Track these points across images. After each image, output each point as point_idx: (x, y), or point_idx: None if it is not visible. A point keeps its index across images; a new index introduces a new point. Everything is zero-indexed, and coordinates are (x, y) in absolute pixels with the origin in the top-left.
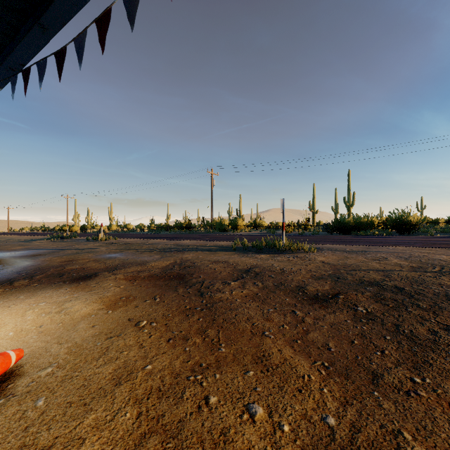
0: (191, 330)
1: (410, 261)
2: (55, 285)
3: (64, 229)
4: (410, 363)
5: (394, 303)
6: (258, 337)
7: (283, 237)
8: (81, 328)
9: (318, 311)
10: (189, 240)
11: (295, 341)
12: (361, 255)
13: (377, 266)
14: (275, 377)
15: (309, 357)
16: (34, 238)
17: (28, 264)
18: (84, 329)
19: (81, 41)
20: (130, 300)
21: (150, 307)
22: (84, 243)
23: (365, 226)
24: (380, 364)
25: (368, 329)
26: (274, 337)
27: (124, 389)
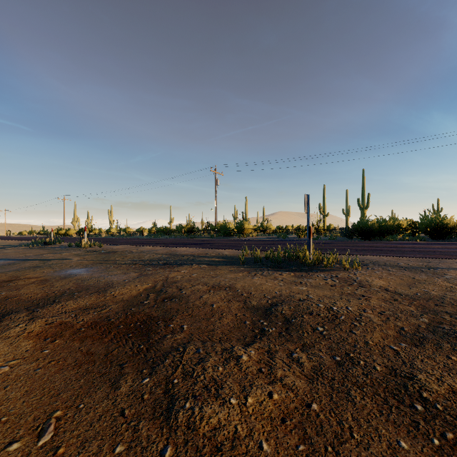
0: None
1: None
2: None
3: (60, 233)
4: None
5: None
6: None
7: (309, 246)
8: None
9: None
10: (187, 247)
11: None
12: (434, 276)
13: None
14: None
15: None
16: (18, 243)
17: None
18: None
19: None
20: None
21: None
22: (61, 251)
23: (391, 230)
24: None
25: None
26: None
27: None
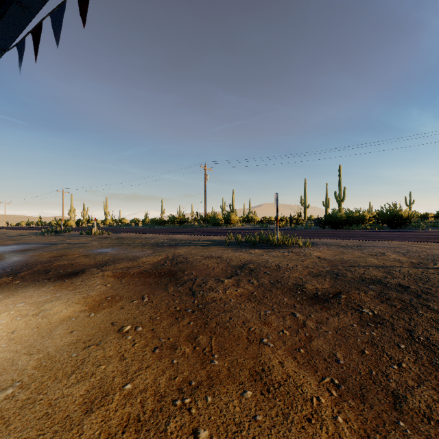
0: (180, 336)
1: (409, 256)
2: (38, 282)
3: (59, 223)
4: (434, 380)
5: (401, 304)
6: (255, 345)
7: (277, 231)
8: (57, 335)
9: (320, 313)
10: (182, 234)
11: (298, 350)
12: (357, 250)
13: (375, 261)
14: (278, 401)
15: (316, 372)
16: (29, 232)
17: (16, 260)
18: (61, 336)
19: (59, 15)
20: (116, 300)
21: (137, 309)
22: (77, 238)
23: (357, 221)
24: (400, 382)
25: (377, 335)
26: (274, 345)
27: (94, 419)
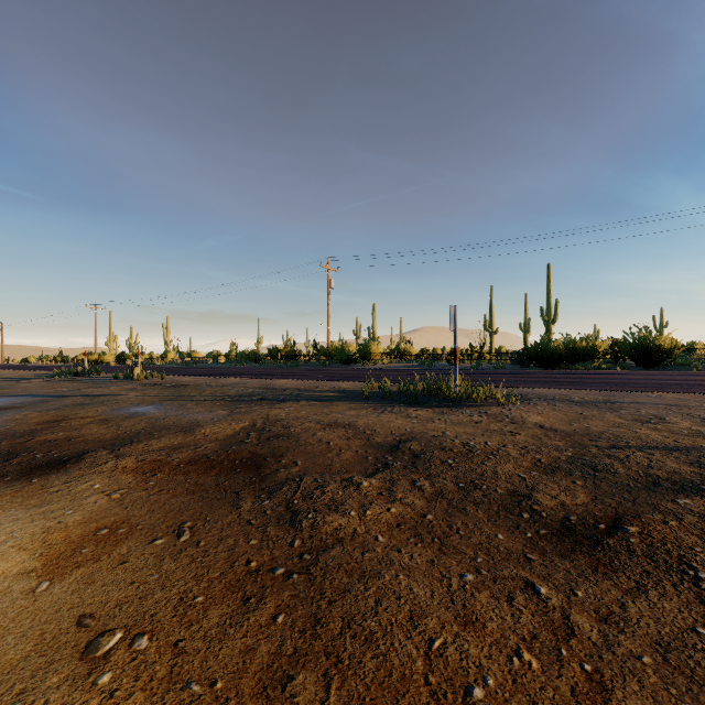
0: (245, 672)
1: None
2: None
3: (89, 359)
4: None
5: None
6: None
7: (455, 375)
8: None
9: (596, 583)
10: (288, 378)
11: None
12: (608, 411)
13: (657, 436)
14: None
15: None
16: (32, 374)
17: None
18: None
19: None
20: (116, 539)
21: (157, 566)
22: (106, 384)
23: (583, 355)
24: None
25: None
26: None
27: None
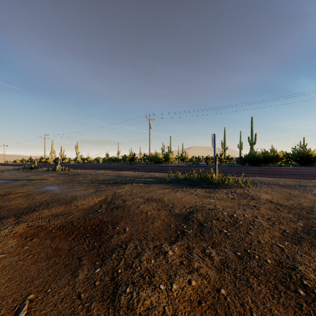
0: None
1: None
2: None
3: (42, 161)
4: None
5: None
6: None
7: (215, 170)
8: None
9: None
10: (129, 171)
11: None
12: (304, 191)
13: None
14: None
15: None
16: (12, 168)
17: None
18: None
19: None
20: None
21: None
22: (42, 173)
23: (272, 159)
24: None
25: None
26: None
27: None
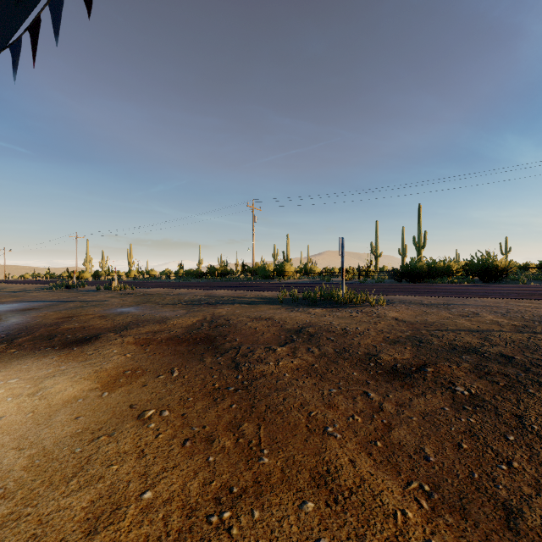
0: (219, 424)
1: (510, 317)
2: (39, 351)
3: (72, 276)
4: None
5: (505, 380)
6: (317, 436)
7: (342, 286)
8: (57, 422)
9: (401, 392)
10: (224, 289)
11: (373, 443)
12: (443, 310)
13: (468, 324)
14: (350, 516)
15: (398, 474)
16: (33, 287)
17: (14, 322)
18: (62, 423)
19: (61, 5)
20: (137, 375)
21: (164, 386)
22: (93, 294)
23: (442, 273)
24: (512, 488)
25: (477, 423)
26: (341, 436)
27: None
